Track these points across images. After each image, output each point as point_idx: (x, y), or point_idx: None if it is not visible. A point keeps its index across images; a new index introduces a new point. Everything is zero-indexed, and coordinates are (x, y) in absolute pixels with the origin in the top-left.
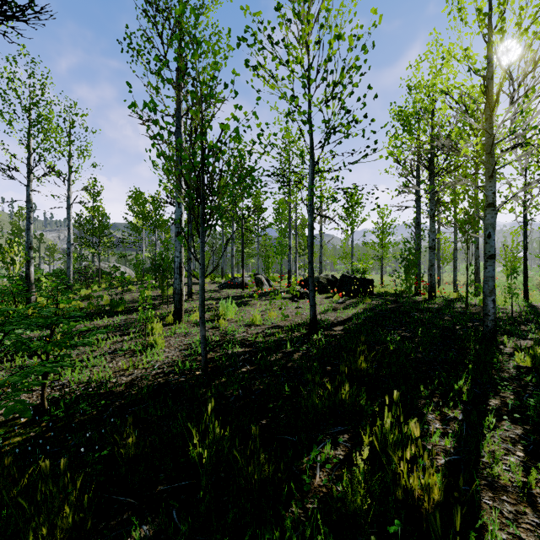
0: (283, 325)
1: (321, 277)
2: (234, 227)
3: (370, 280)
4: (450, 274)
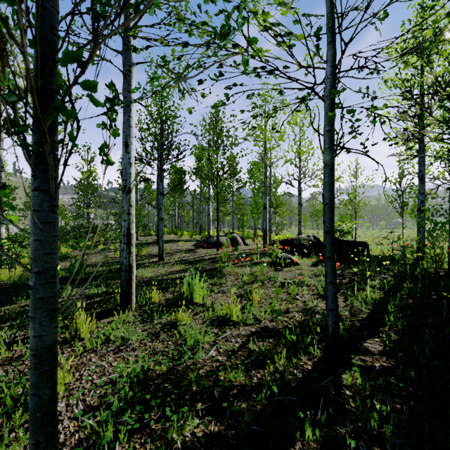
0: (275, 326)
1: (303, 238)
2: (210, 187)
3: (365, 244)
4: (415, 230)
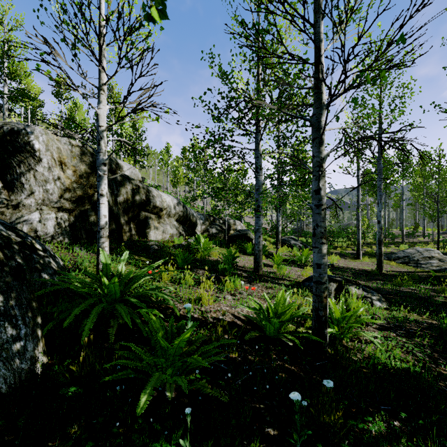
0: None
1: None
2: None
3: None
4: None
